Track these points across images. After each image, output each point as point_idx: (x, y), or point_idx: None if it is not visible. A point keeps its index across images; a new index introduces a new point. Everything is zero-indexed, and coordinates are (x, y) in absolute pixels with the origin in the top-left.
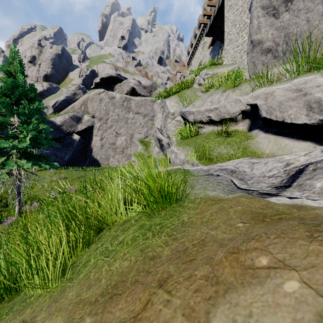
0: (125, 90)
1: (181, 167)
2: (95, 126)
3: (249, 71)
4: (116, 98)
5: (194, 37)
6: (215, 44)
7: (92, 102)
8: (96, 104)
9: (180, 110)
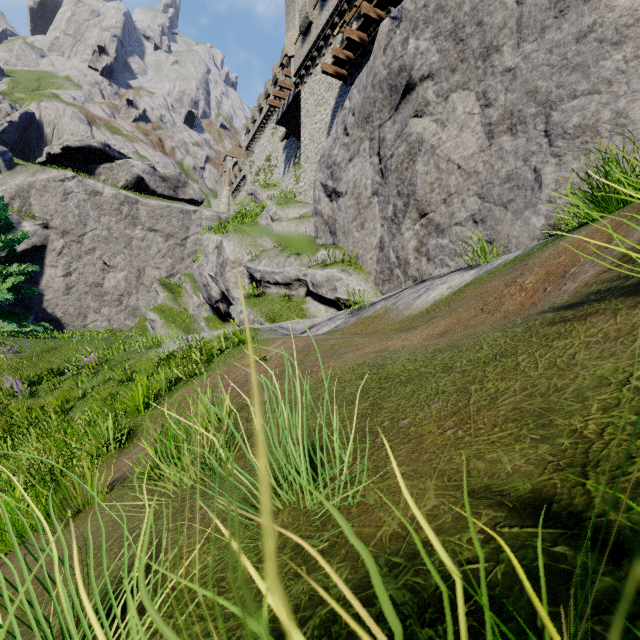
0: (122, 178)
1: (252, 326)
2: (50, 247)
3: (314, 233)
4: (104, 194)
5: (259, 110)
6: (292, 139)
7: (44, 195)
8: (55, 200)
9: (245, 263)
